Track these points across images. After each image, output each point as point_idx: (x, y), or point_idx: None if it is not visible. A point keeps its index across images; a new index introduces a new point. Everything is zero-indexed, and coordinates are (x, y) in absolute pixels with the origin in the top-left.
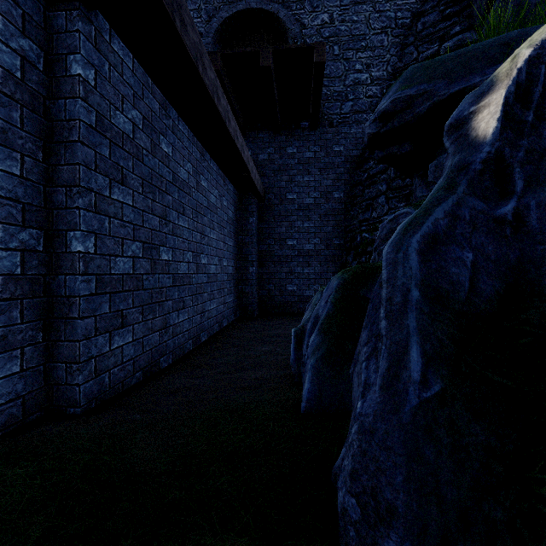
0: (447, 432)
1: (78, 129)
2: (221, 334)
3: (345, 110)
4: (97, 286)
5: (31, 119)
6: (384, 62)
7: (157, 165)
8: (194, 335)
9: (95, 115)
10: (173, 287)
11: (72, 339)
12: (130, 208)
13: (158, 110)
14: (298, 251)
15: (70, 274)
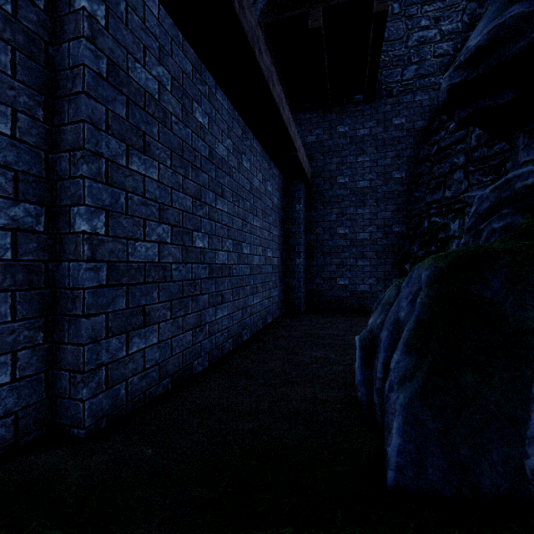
0: None
1: (81, 76)
2: (265, 332)
3: (408, 76)
4: (109, 275)
5: (28, 66)
6: (458, 12)
7: (190, 136)
8: (234, 333)
9: (107, 63)
10: (210, 278)
11: (76, 341)
12: (154, 183)
13: (191, 72)
14: (350, 240)
15: (74, 260)
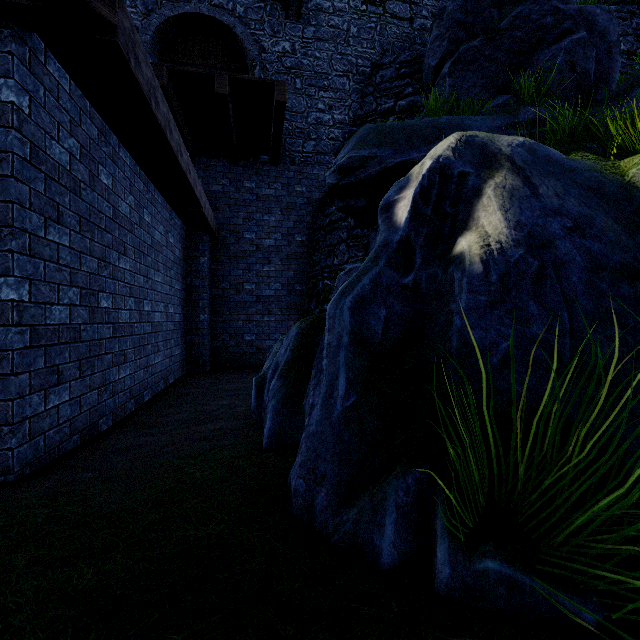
0: (357, 424)
1: (10, 162)
2: (168, 392)
3: (308, 149)
4: (32, 338)
5: None
6: (346, 106)
7: (96, 199)
8: (136, 394)
9: (30, 147)
10: (113, 338)
11: (3, 398)
12: (66, 250)
13: (97, 137)
14: (257, 296)
15: None
